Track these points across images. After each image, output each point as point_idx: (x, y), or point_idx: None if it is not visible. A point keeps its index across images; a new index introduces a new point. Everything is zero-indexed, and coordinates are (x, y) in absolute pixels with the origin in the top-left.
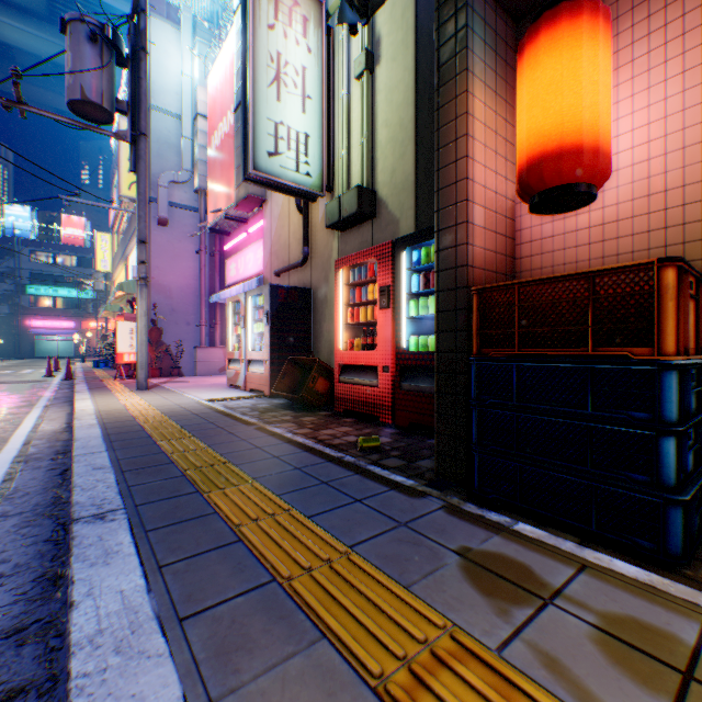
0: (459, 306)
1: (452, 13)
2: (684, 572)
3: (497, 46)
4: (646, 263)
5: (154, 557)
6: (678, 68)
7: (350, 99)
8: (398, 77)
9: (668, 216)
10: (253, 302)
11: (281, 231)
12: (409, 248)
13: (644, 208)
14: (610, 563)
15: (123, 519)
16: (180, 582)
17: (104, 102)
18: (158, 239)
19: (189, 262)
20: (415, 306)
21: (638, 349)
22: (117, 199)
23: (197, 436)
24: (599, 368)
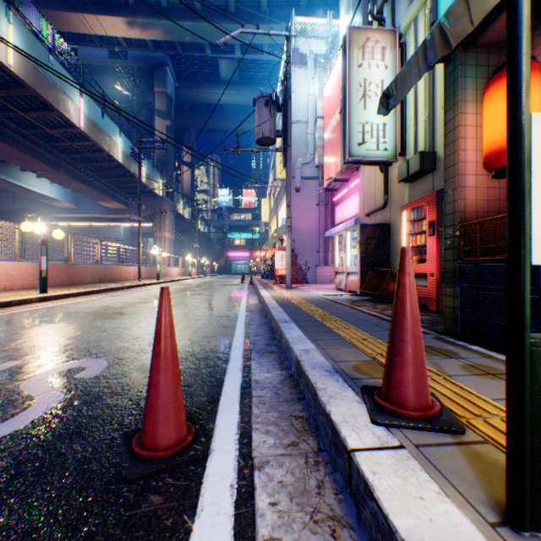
0: (454, 234)
1: (451, 70)
2: None
3: (489, 73)
4: None
5: (304, 330)
6: None
7: (416, 89)
8: None
9: None
10: (350, 235)
11: (369, 186)
12: None
13: None
14: None
15: (293, 323)
16: (313, 335)
17: (271, 135)
18: (294, 201)
19: (311, 212)
20: None
21: None
22: (272, 178)
23: (317, 307)
24: None
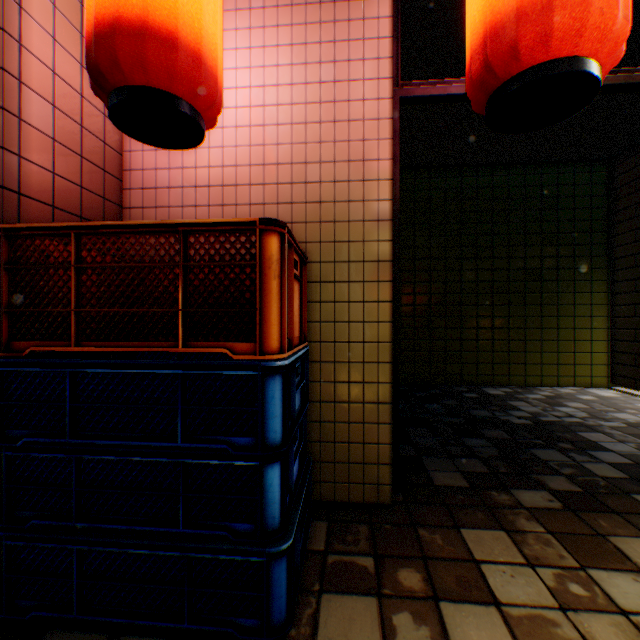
0: None
1: None
2: (290, 634)
3: None
4: (251, 223)
5: None
6: (289, 39)
7: None
8: None
9: (281, 192)
10: None
11: None
12: None
13: (262, 178)
14: None
15: None
16: None
17: None
18: None
19: None
20: None
21: (242, 344)
22: None
23: None
24: (194, 373)
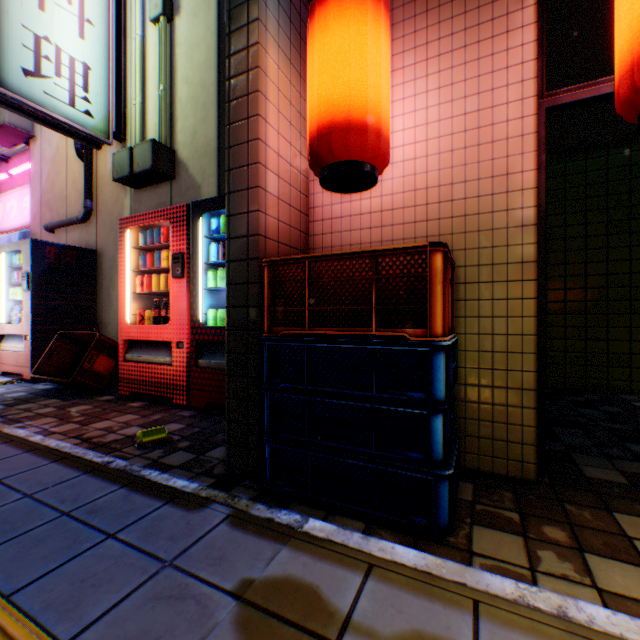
0: (252, 279)
1: None
2: (450, 539)
3: (292, 14)
4: (421, 247)
5: None
6: (436, 84)
7: (146, 43)
8: (201, 35)
9: (429, 211)
10: (9, 260)
11: (56, 178)
12: (208, 214)
13: (412, 201)
14: (393, 552)
15: None
16: None
17: None
18: None
19: None
20: (214, 277)
21: (415, 330)
22: None
23: None
24: (383, 348)
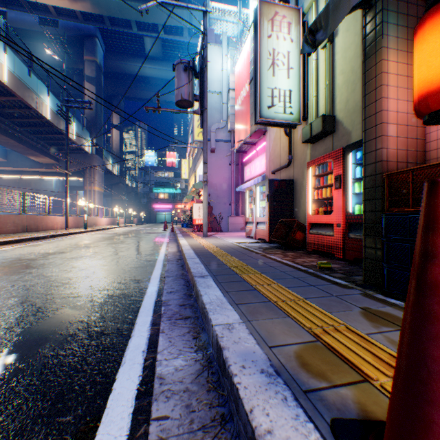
0: (377, 185)
1: (373, 16)
2: None
3: (408, 22)
4: None
5: (224, 289)
6: None
7: (317, 62)
8: (350, 41)
9: None
10: (259, 189)
11: (275, 148)
12: (354, 150)
13: None
14: None
15: (210, 278)
16: (234, 296)
17: (189, 98)
18: (210, 160)
19: (225, 170)
20: (358, 186)
21: None
22: (191, 141)
23: (233, 256)
24: None
